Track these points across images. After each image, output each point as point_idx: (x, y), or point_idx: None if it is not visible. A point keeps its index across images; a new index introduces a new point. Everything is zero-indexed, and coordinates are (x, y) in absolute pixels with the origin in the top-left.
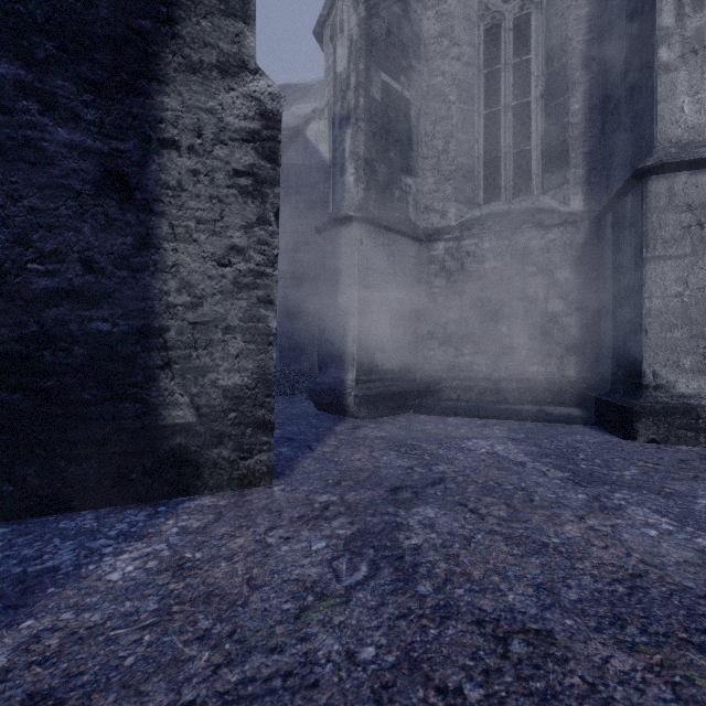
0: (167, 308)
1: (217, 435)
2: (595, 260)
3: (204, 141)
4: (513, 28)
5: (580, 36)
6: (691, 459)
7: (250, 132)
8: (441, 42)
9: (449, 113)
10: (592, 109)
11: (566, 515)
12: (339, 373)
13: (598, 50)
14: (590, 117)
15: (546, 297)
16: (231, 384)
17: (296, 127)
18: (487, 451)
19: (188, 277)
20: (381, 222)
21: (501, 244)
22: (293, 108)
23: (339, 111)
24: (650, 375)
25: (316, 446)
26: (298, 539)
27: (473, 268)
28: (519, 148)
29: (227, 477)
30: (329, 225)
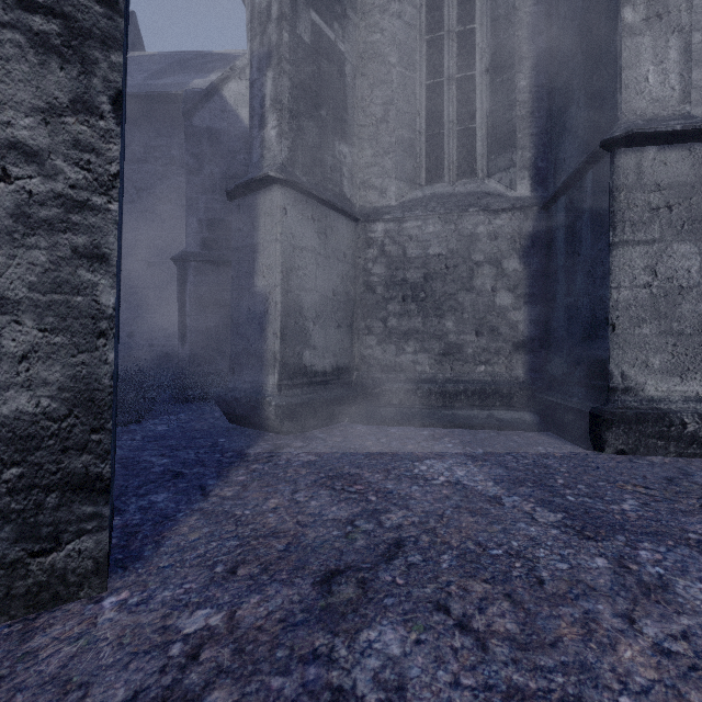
0: None
1: None
2: (543, 250)
3: None
4: None
5: (528, 8)
6: (675, 476)
7: None
8: None
9: (389, 76)
10: (540, 88)
11: (606, 616)
12: (256, 376)
13: (545, 24)
14: (537, 96)
15: (494, 289)
16: (8, 412)
17: (210, 84)
18: (447, 480)
19: None
20: (310, 189)
21: (446, 228)
22: (213, 76)
23: (257, 49)
24: (618, 376)
25: (213, 486)
26: None
27: (416, 254)
28: (463, 125)
29: None
30: (244, 188)
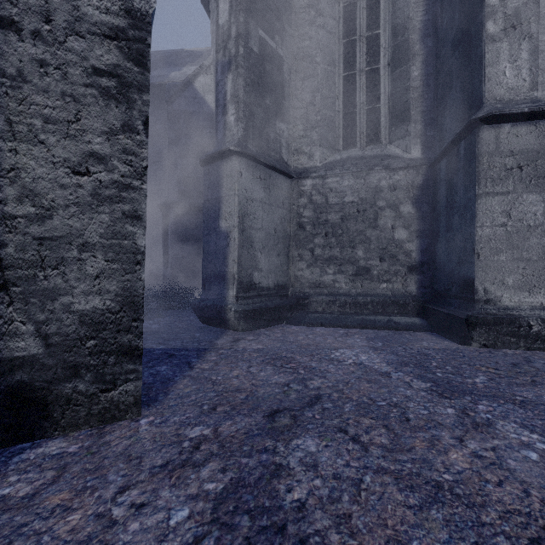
0: (2, 219)
1: (72, 366)
2: (431, 198)
3: (54, 28)
4: (366, 7)
5: (419, 17)
6: (519, 362)
7: (114, 29)
8: (309, 12)
9: (315, 71)
10: (428, 77)
11: (445, 438)
12: (221, 290)
13: (432, 29)
14: (426, 83)
15: (393, 227)
16: (89, 308)
17: (185, 79)
18: (354, 362)
19: (32, 184)
20: (258, 158)
21: (358, 182)
22: (186, 69)
23: (221, 59)
24: (482, 291)
25: (195, 362)
26: (154, 507)
27: (335, 202)
28: (370, 105)
29: (85, 413)
30: (212, 158)
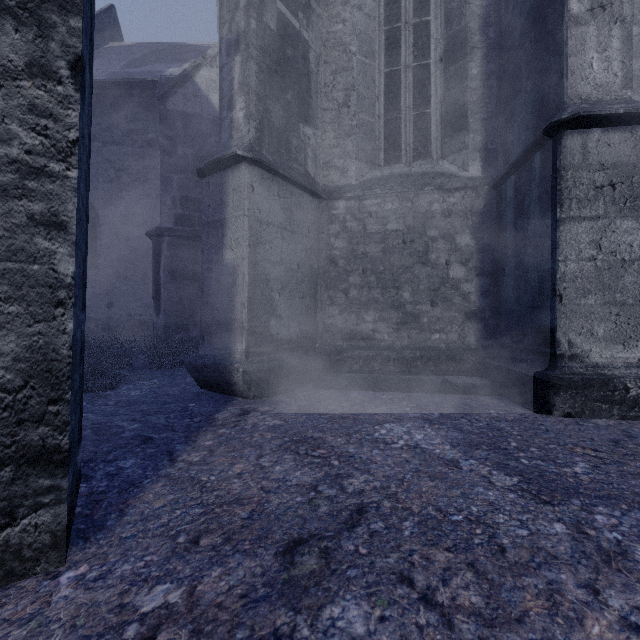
0: None
1: None
2: (493, 227)
3: None
4: None
5: (479, 1)
6: (620, 438)
7: None
8: None
9: (350, 64)
10: (490, 76)
11: (569, 586)
12: (225, 344)
13: (495, 17)
14: (488, 83)
15: (448, 262)
16: None
17: (183, 71)
18: (406, 443)
19: None
20: (276, 168)
21: (403, 205)
22: (187, 65)
23: (226, 35)
24: (565, 344)
25: (181, 451)
26: None
27: (376, 230)
28: (419, 110)
29: None
30: (213, 166)
